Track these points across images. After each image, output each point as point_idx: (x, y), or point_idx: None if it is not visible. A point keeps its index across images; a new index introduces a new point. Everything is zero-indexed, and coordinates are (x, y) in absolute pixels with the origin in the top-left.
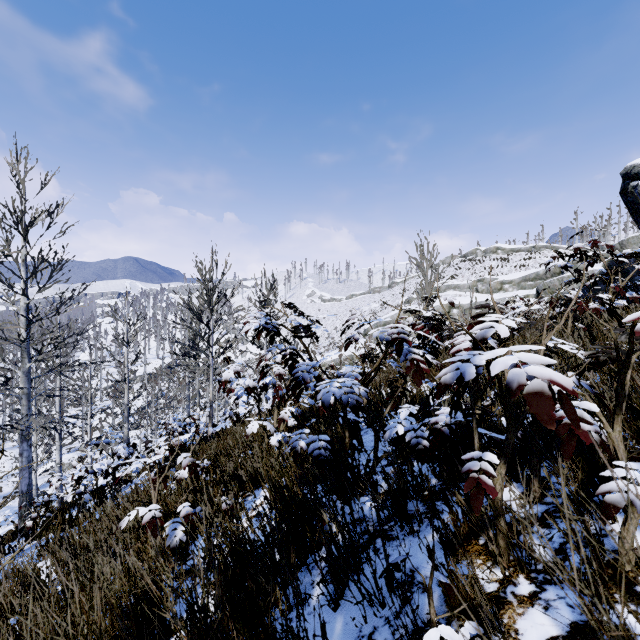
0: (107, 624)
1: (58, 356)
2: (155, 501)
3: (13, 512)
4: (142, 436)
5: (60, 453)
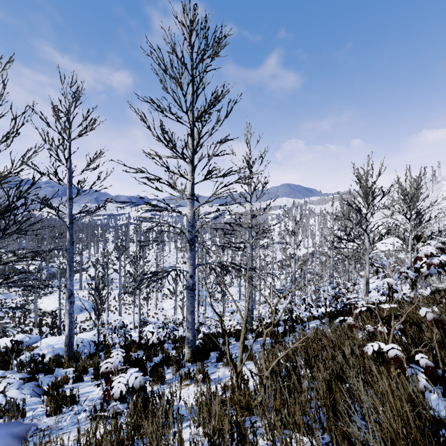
0: (362, 424)
1: (265, 237)
2: (389, 342)
3: (237, 319)
4: (309, 294)
5: (259, 294)
